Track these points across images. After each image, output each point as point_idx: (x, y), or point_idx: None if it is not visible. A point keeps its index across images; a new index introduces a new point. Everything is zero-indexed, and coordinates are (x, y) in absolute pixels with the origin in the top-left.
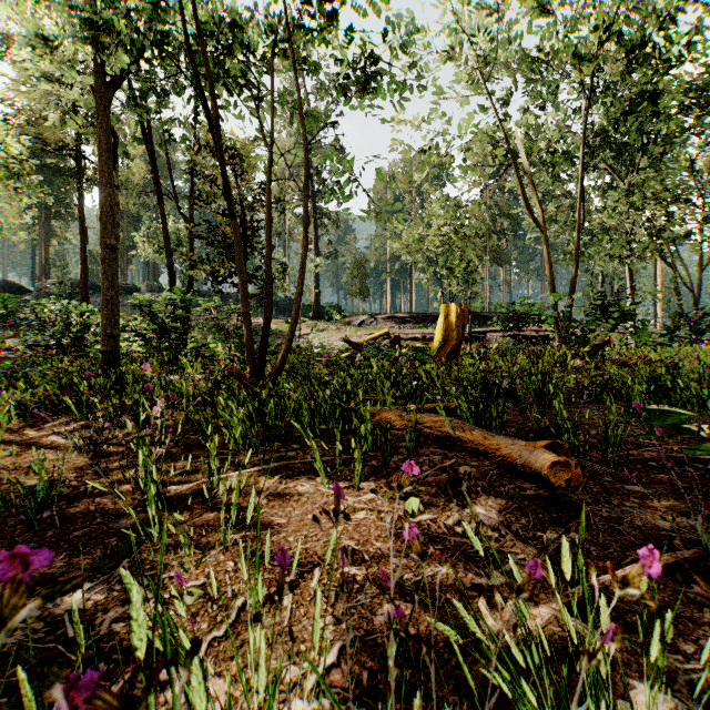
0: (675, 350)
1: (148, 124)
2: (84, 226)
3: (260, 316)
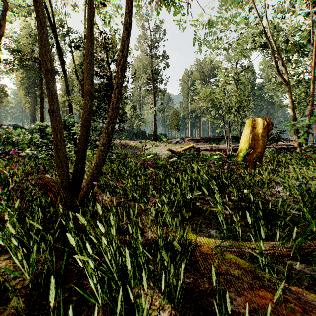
0: None
1: (55, 25)
2: (42, 96)
3: (127, 139)
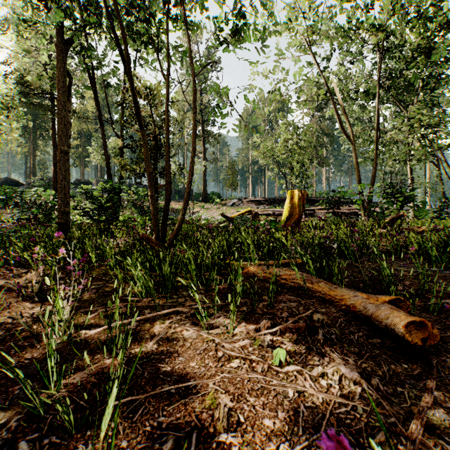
0: (447, 221)
1: (93, 73)
2: (55, 142)
3: None
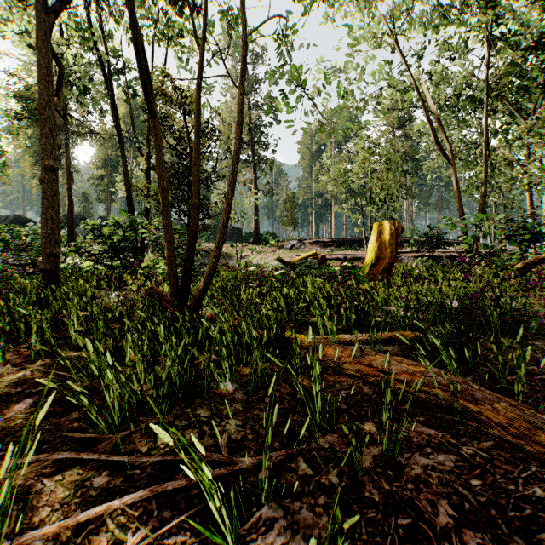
0: None
1: (108, 73)
2: (71, 170)
3: (211, 242)
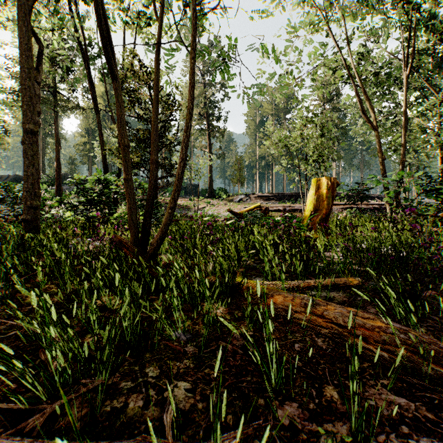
0: None
1: (86, 54)
2: (58, 137)
3: None
